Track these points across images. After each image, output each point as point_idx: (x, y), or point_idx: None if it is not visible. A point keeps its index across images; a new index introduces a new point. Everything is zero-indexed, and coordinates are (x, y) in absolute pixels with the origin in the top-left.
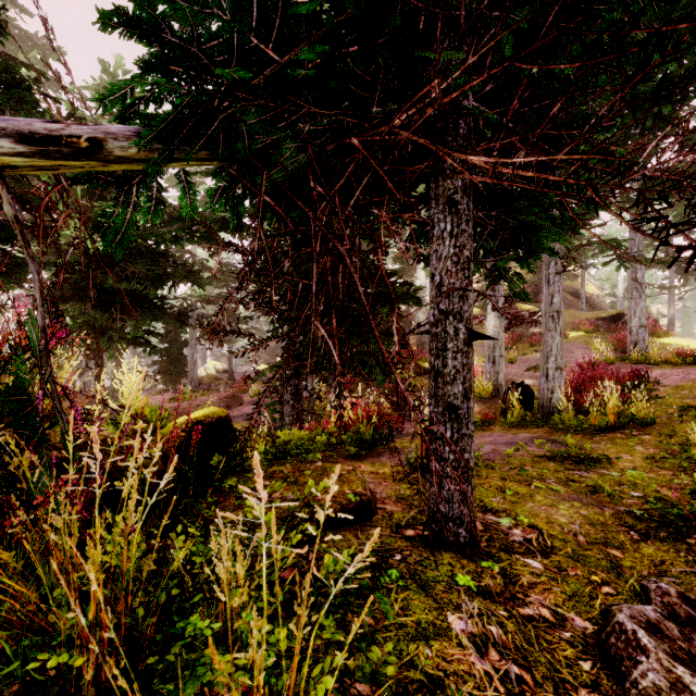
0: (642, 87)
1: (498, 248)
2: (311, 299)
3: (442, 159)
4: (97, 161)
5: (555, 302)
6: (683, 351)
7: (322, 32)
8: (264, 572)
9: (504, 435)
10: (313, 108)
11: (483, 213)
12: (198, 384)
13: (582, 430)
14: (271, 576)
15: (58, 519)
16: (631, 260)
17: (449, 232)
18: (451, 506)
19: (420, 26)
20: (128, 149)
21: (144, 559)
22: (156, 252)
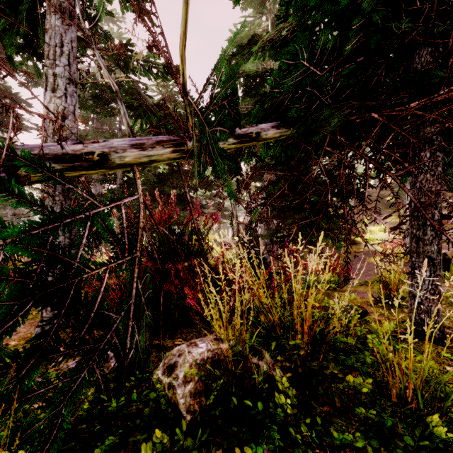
0: None
1: (449, 162)
2: (363, 200)
3: (423, 116)
4: (256, 142)
5: None
6: None
7: (344, 55)
8: (415, 305)
9: None
10: (356, 102)
11: (446, 143)
12: None
13: None
14: (347, 332)
15: (296, 288)
16: None
17: (428, 157)
18: (430, 315)
19: (405, 41)
20: (268, 134)
21: (305, 312)
22: (188, 172)
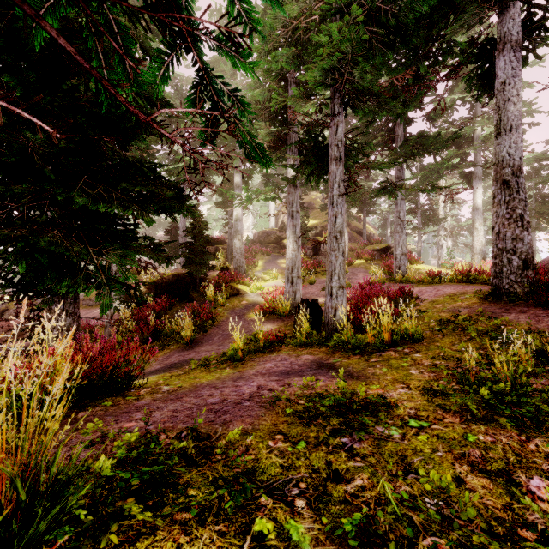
0: (410, 15)
1: None
2: None
3: None
4: None
5: (338, 223)
6: (432, 273)
7: None
8: None
9: (287, 359)
10: None
11: None
12: (4, 310)
13: (360, 348)
14: None
15: None
16: (400, 187)
17: None
18: None
19: None
20: None
21: None
22: None
